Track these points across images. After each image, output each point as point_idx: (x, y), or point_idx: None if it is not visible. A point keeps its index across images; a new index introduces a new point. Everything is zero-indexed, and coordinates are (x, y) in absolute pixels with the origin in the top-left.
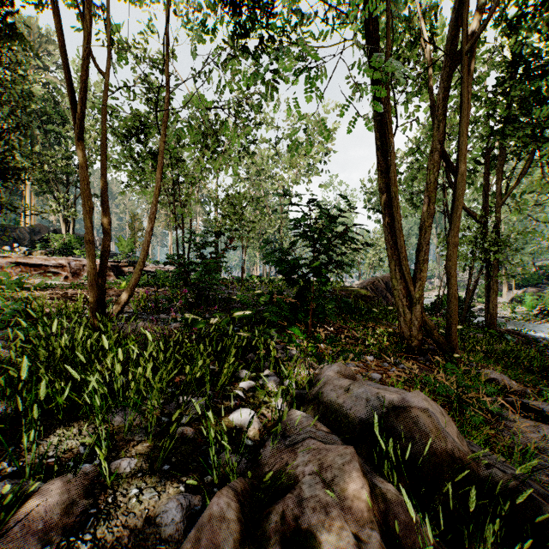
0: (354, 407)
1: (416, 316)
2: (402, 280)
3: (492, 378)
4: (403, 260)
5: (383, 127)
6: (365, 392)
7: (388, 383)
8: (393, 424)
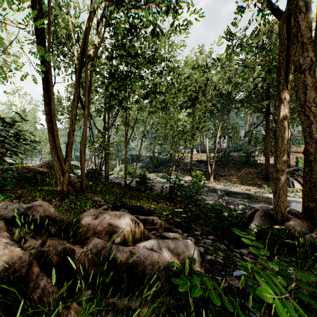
0: (10, 213)
1: (66, 179)
2: (59, 161)
3: (95, 200)
4: (59, 151)
5: (47, 79)
6: (16, 206)
7: None
8: (27, 213)
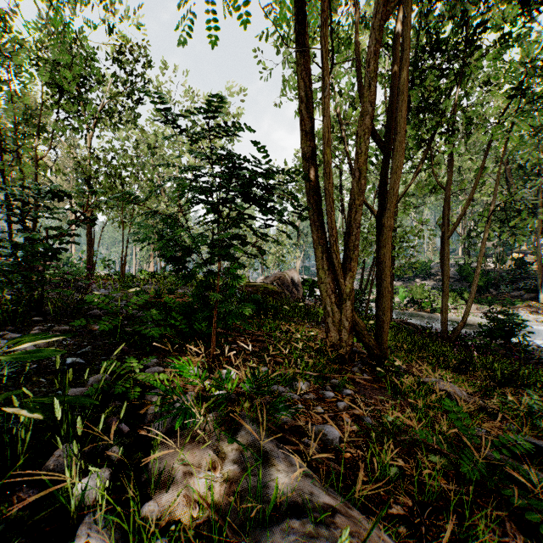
0: None
1: (346, 315)
2: (331, 270)
3: (442, 390)
4: (333, 245)
5: (310, 72)
6: None
7: (353, 445)
8: None
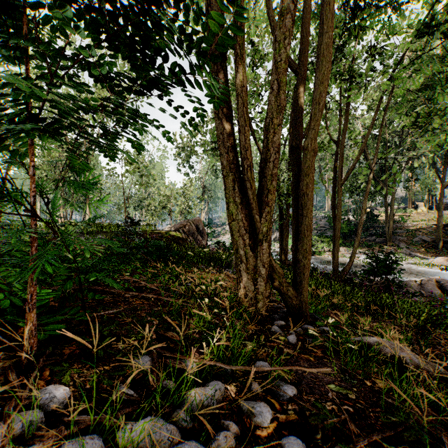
0: None
1: (263, 260)
2: (244, 204)
3: (394, 356)
4: (248, 171)
5: None
6: None
7: None
8: None
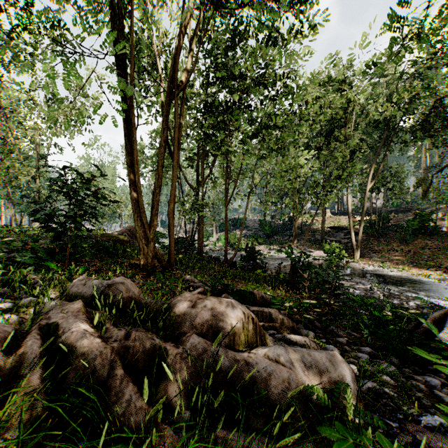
0: (88, 291)
1: (151, 250)
2: (142, 226)
3: (187, 279)
4: (142, 213)
5: (129, 121)
6: (95, 282)
7: None
8: (107, 292)
